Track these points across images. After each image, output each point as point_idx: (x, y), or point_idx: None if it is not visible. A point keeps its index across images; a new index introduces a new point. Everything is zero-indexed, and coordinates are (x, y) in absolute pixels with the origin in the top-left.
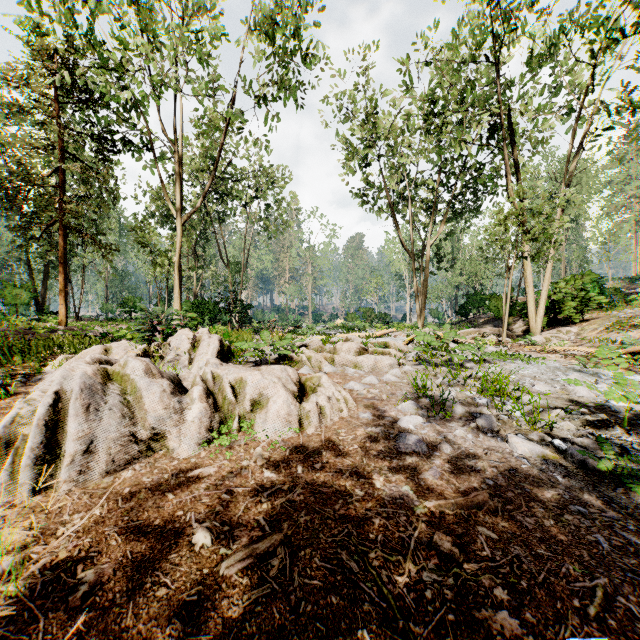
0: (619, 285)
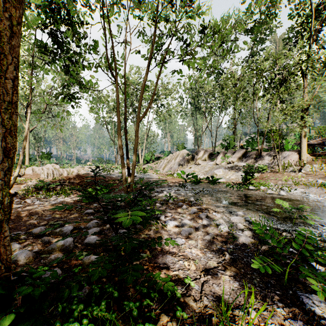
0: None
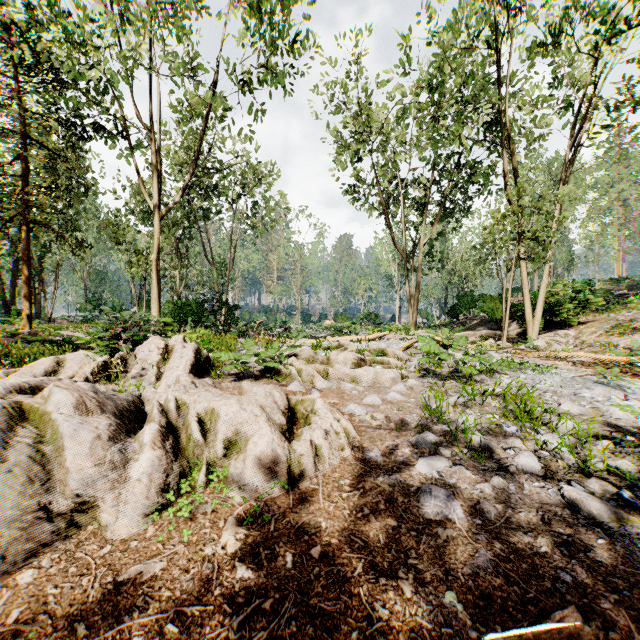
0: (605, 286)
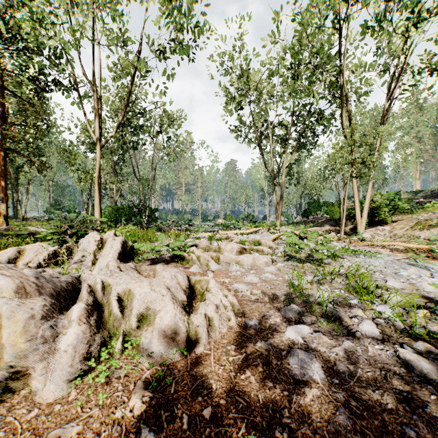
0: (407, 196)
